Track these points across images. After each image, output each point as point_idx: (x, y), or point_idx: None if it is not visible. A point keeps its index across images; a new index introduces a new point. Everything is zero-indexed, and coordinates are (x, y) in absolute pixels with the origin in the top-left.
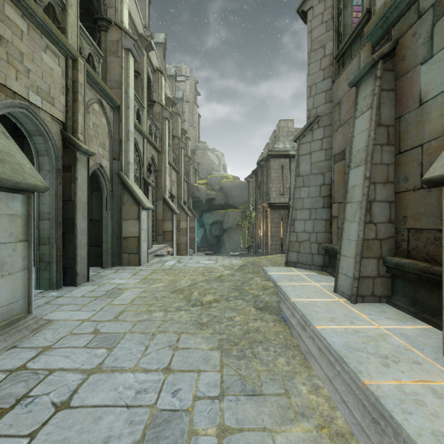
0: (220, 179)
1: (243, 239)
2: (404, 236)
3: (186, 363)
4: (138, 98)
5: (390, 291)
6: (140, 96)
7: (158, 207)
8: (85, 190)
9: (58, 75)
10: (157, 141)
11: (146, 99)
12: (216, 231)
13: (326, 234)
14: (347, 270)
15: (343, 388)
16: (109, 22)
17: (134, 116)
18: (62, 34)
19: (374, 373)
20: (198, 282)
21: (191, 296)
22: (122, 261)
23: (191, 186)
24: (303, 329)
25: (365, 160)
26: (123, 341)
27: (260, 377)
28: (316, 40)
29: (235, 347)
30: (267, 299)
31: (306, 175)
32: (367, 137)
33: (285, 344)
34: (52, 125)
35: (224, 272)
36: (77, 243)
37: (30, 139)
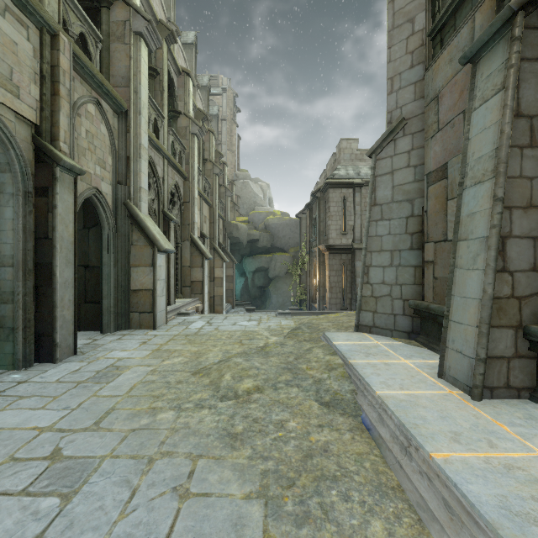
0: (265, 215)
1: (293, 291)
2: None
3: (198, 537)
4: (155, 104)
5: (535, 380)
6: (159, 102)
7: (184, 250)
8: (71, 224)
9: (27, 55)
10: (182, 163)
11: (166, 107)
12: (259, 280)
13: (415, 287)
14: (462, 345)
15: None
16: None
17: (149, 128)
18: None
19: None
20: (233, 357)
21: (220, 381)
22: (130, 322)
23: (228, 224)
24: (405, 453)
25: (496, 171)
26: (94, 477)
27: None
28: (400, 12)
29: (290, 493)
30: (335, 386)
31: (386, 204)
32: (496, 135)
33: (377, 483)
34: (16, 126)
35: (270, 339)
36: (56, 301)
37: None
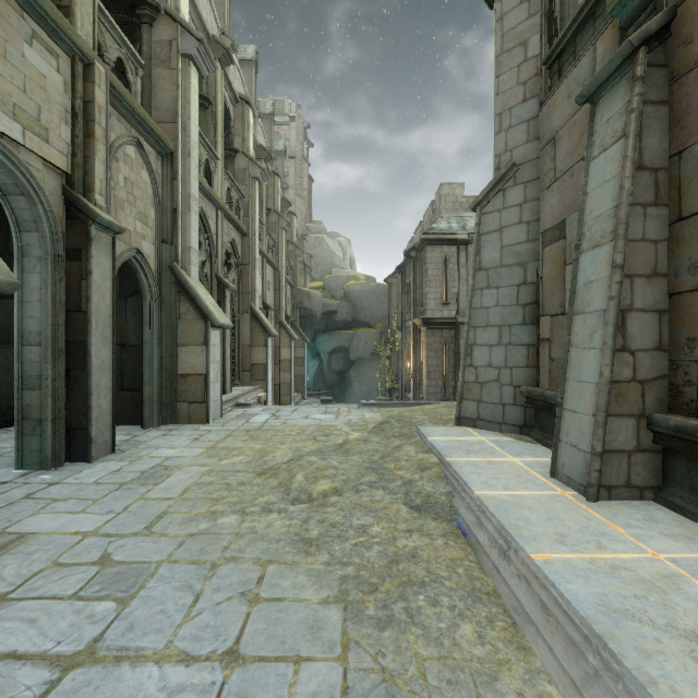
0: (344, 280)
1: (381, 377)
2: (691, 376)
3: (272, 639)
4: (207, 142)
5: (661, 478)
6: (211, 139)
7: (242, 325)
8: (108, 293)
9: (57, 89)
10: (240, 215)
11: (221, 145)
12: (338, 363)
13: (528, 371)
14: (577, 437)
15: None
16: (155, 9)
17: (200, 172)
18: (62, 15)
19: (685, 686)
20: (305, 455)
21: (291, 483)
22: (178, 415)
23: (297, 292)
24: (503, 557)
25: (614, 234)
26: (152, 583)
27: (426, 677)
28: (510, 33)
29: (372, 598)
30: (428, 488)
31: (494, 268)
32: (616, 190)
33: (470, 589)
34: (45, 176)
35: (351, 435)
36: (91, 387)
37: (4, 200)
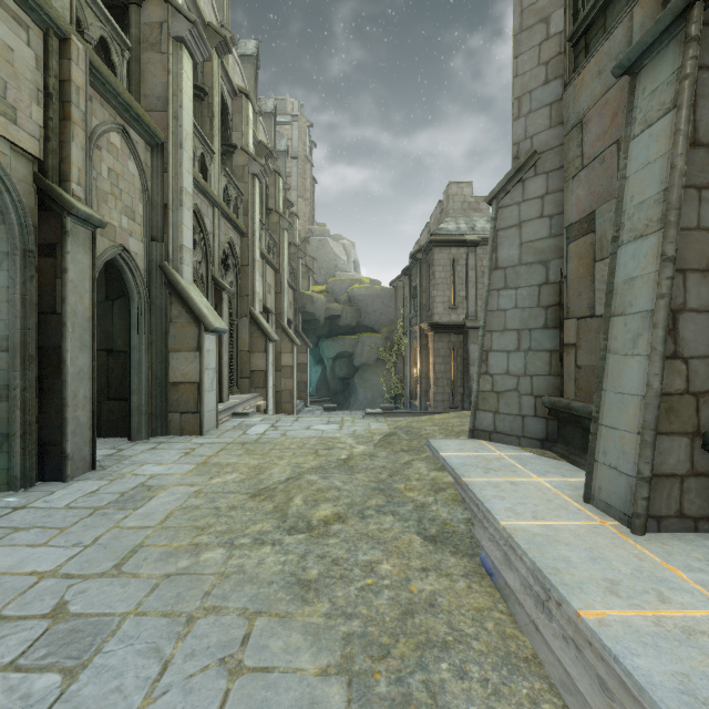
0: (348, 284)
1: (386, 383)
2: None
3: None
4: (202, 135)
5: None
6: (207, 132)
7: (241, 330)
8: (87, 293)
9: (27, 65)
10: (239, 214)
11: (217, 139)
12: (342, 370)
13: (551, 379)
14: (618, 458)
15: None
16: None
17: (194, 166)
18: None
19: None
20: (305, 473)
21: (288, 507)
22: (169, 426)
23: (300, 296)
24: (542, 609)
25: (664, 221)
26: (111, 644)
27: None
28: (530, 9)
29: (383, 667)
30: (444, 514)
31: (512, 267)
32: (665, 171)
33: (504, 653)
34: (12, 161)
35: (355, 448)
36: (66, 397)
37: None
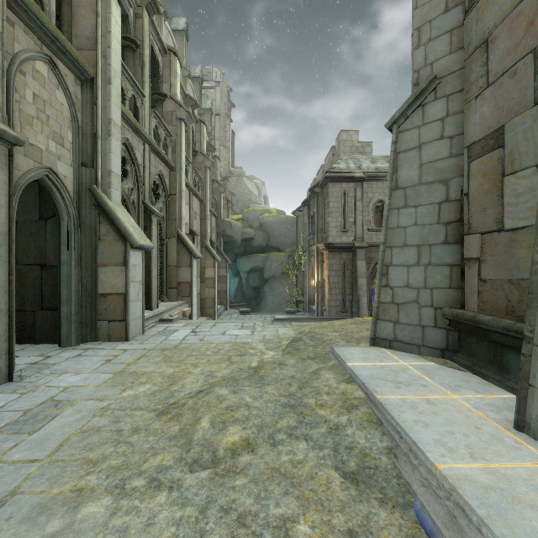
0: (260, 213)
1: (290, 292)
2: None
3: None
4: (132, 78)
5: None
6: (139, 79)
7: (170, 248)
8: (2, 208)
9: None
10: (168, 152)
11: (148, 85)
12: (254, 281)
13: (451, 292)
14: None
15: None
16: None
17: (125, 105)
18: None
19: None
20: (216, 386)
21: (193, 430)
22: (98, 333)
23: (221, 222)
24: None
25: None
26: None
27: None
28: None
29: None
30: (362, 441)
31: (412, 187)
32: None
33: None
34: None
35: (265, 354)
36: None
37: None
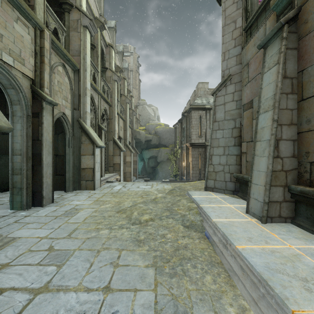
0: (155, 126)
1: (171, 169)
2: (307, 169)
3: (124, 282)
4: (94, 65)
5: (294, 213)
6: (95, 63)
7: (109, 146)
8: (50, 132)
9: (28, 42)
10: (108, 97)
11: (100, 66)
12: (152, 163)
13: (237, 166)
14: (257, 195)
15: (269, 312)
16: (71, 6)
17: (90, 78)
18: (30, 9)
19: (301, 300)
20: (138, 204)
21: (131, 216)
22: (81, 186)
23: (134, 131)
24: (225, 247)
25: (274, 106)
26: (71, 258)
27: (190, 297)
28: (228, 17)
29: (167, 265)
30: (192, 218)
31: (221, 121)
32: (274, 87)
33: (210, 261)
34: (23, 80)
35: (158, 195)
36: (43, 173)
37: (5, 91)
